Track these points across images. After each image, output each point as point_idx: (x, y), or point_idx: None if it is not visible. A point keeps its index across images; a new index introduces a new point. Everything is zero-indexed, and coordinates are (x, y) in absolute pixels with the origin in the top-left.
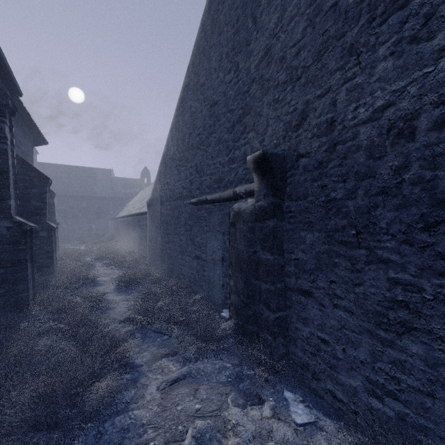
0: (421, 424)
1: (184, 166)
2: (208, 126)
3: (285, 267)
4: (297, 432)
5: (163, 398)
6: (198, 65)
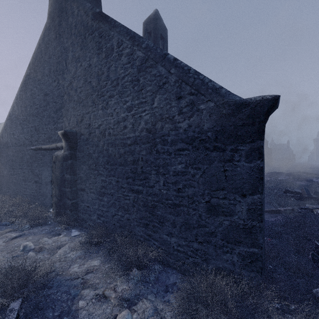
0: (106, 221)
1: (27, 125)
2: (43, 106)
3: (77, 180)
4: (71, 238)
5: (6, 244)
6: (36, 66)
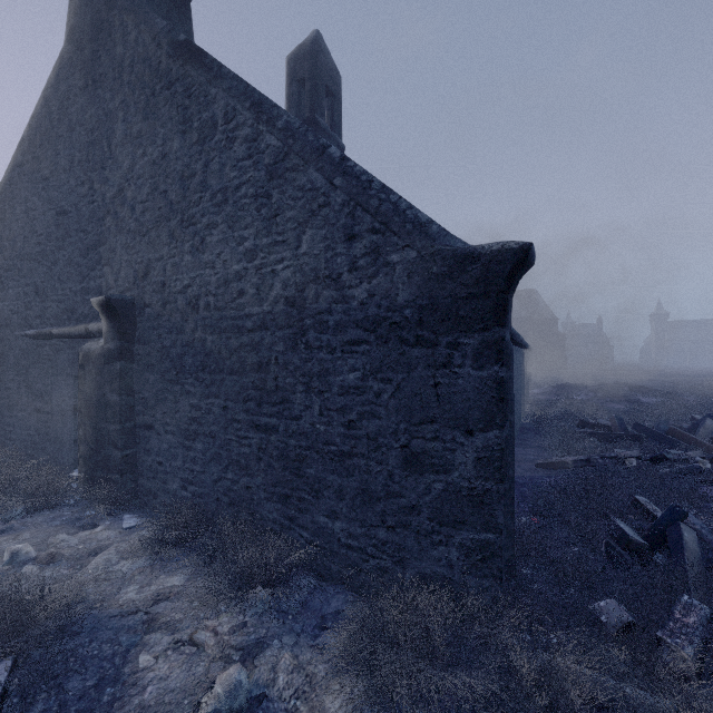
0: (201, 492)
1: (15, 281)
2: (54, 238)
3: (135, 407)
4: (122, 532)
5: None
6: (39, 147)
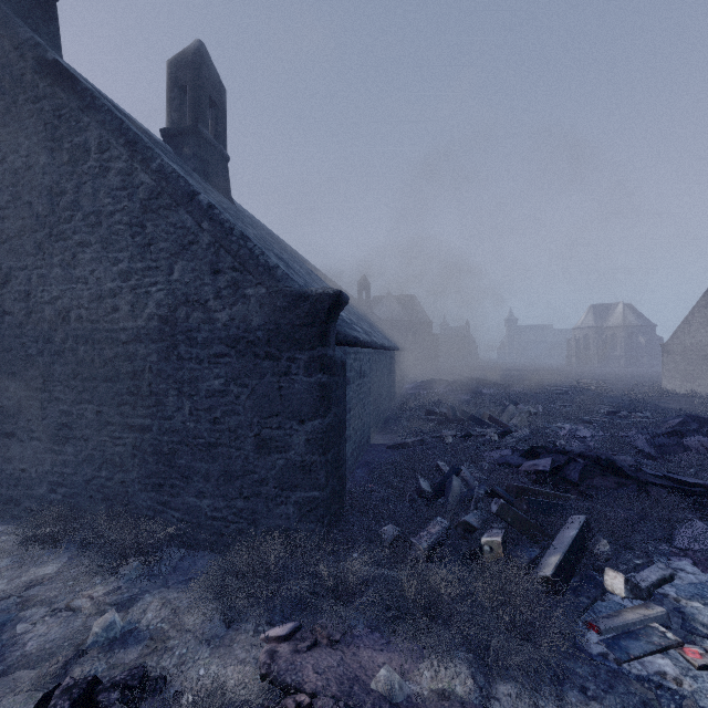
0: (72, 493)
1: None
2: None
3: None
4: None
5: None
6: None
